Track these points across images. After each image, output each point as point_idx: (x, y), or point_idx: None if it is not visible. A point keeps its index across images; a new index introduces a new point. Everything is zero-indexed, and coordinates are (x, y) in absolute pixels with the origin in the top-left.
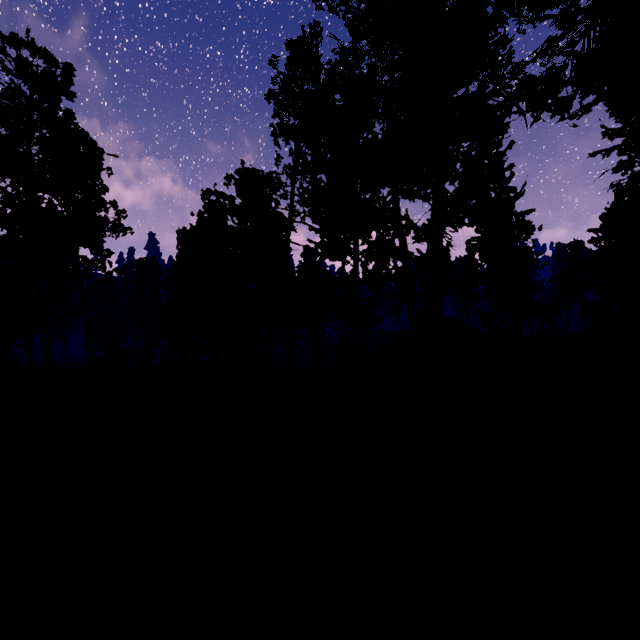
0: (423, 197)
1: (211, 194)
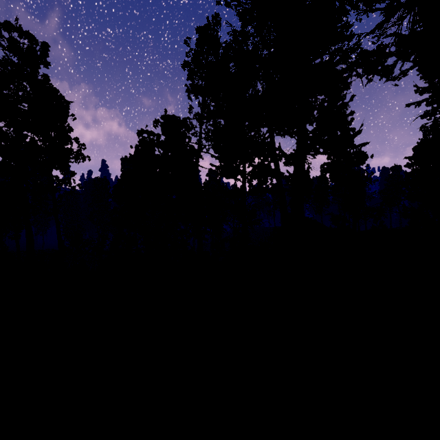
0: (291, 134)
1: (144, 133)
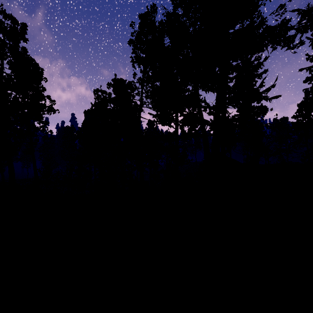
0: (214, 89)
1: (98, 91)
